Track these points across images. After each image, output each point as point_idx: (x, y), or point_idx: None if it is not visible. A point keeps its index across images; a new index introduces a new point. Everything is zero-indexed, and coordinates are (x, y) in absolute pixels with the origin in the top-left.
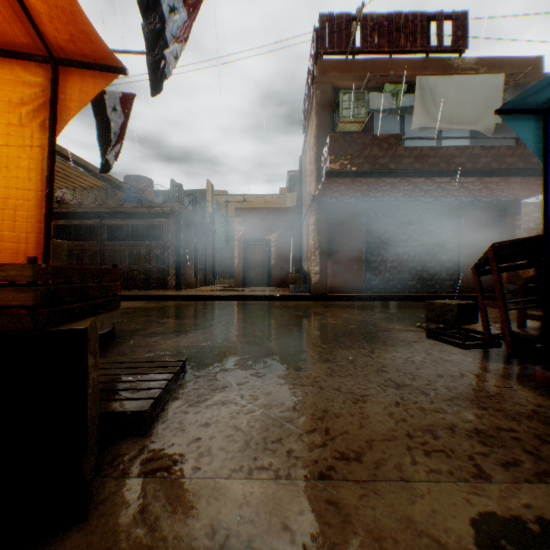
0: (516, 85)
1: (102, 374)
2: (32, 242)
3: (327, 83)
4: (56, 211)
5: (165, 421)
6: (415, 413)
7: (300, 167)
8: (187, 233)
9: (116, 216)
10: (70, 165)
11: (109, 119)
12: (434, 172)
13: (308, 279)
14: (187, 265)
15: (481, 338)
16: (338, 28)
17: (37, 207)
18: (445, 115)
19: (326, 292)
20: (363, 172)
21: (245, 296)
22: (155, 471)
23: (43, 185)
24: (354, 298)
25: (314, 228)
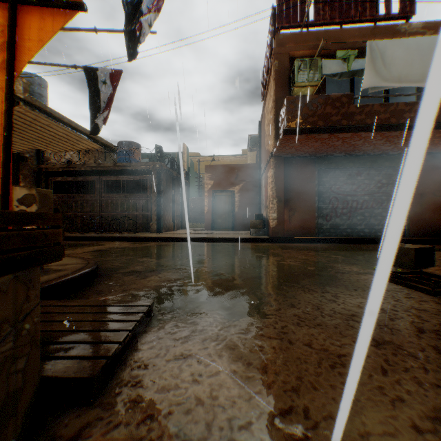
0: None
1: (67, 320)
2: None
3: (284, 54)
4: (65, 170)
5: (119, 383)
6: (410, 387)
7: (259, 129)
8: (166, 186)
9: (110, 173)
10: (71, 131)
11: (101, 92)
12: (384, 126)
13: (267, 224)
14: (166, 212)
15: None
16: (293, 5)
17: None
18: (394, 75)
19: (282, 235)
20: (317, 129)
21: (213, 238)
22: None
23: (2, 128)
24: (307, 241)
25: (272, 180)
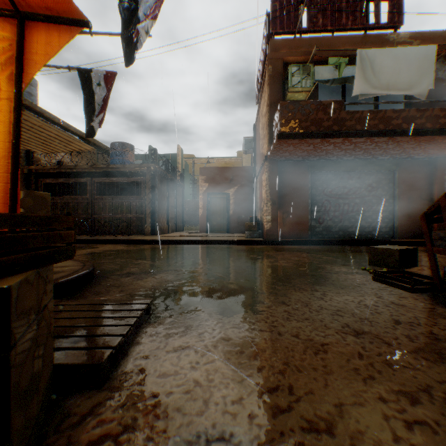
0: (445, 55)
1: (70, 317)
2: (0, 192)
3: (278, 59)
4: (56, 172)
5: (124, 370)
6: (381, 368)
7: (254, 132)
8: (161, 188)
9: (103, 175)
10: (64, 132)
11: (95, 93)
12: (373, 132)
13: (261, 227)
14: (161, 214)
15: (429, 282)
16: (287, 12)
17: (5, 158)
18: (383, 83)
19: (276, 237)
20: (309, 133)
21: (208, 240)
22: (103, 440)
23: (11, 136)
24: (301, 243)
25: (267, 183)
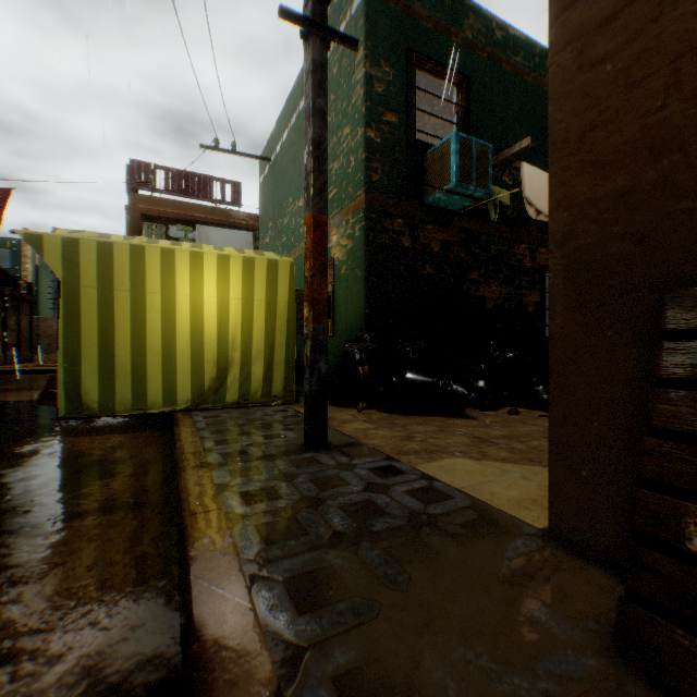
0: None
1: None
2: None
3: (137, 211)
4: None
5: None
6: None
7: None
8: None
9: None
10: None
11: None
12: None
13: None
14: None
15: None
16: (146, 172)
17: None
18: None
19: None
20: None
21: None
22: None
23: None
24: None
25: None
